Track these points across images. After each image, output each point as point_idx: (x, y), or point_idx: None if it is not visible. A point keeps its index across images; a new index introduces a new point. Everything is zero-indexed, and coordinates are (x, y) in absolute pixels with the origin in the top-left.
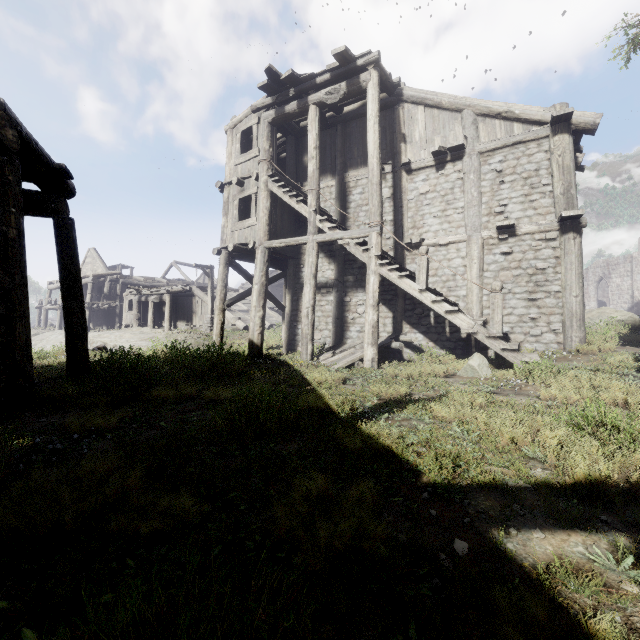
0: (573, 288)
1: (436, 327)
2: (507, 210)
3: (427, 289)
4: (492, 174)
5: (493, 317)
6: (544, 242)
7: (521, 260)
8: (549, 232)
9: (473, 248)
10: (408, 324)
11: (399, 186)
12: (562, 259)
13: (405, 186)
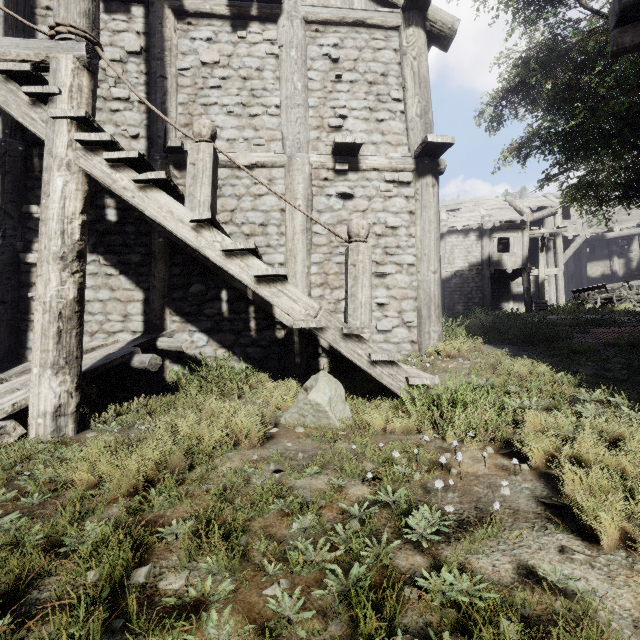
0: (432, 259)
1: (232, 320)
2: (346, 126)
3: (214, 225)
4: (324, 62)
5: (355, 293)
6: (396, 186)
7: (366, 210)
8: (402, 172)
9: (297, 178)
10: (177, 314)
11: (159, 34)
12: (418, 215)
13: (171, 38)
